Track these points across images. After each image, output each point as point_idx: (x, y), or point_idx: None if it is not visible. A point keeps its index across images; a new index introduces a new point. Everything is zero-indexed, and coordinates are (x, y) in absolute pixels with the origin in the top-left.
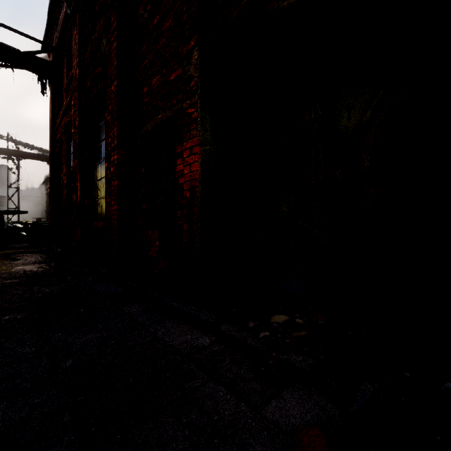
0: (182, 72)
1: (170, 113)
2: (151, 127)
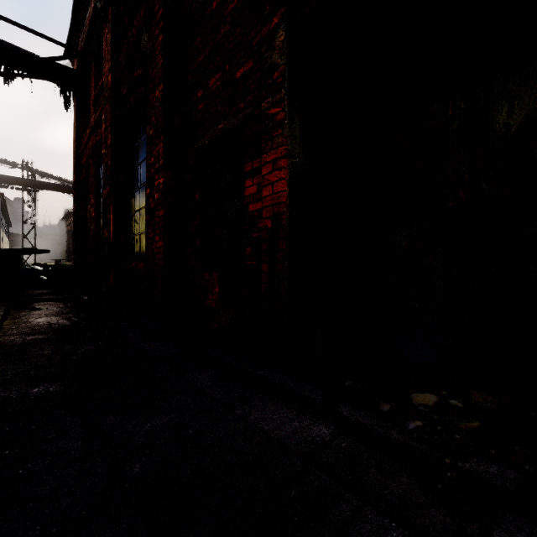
0: (253, 66)
1: (235, 120)
2: (208, 141)
